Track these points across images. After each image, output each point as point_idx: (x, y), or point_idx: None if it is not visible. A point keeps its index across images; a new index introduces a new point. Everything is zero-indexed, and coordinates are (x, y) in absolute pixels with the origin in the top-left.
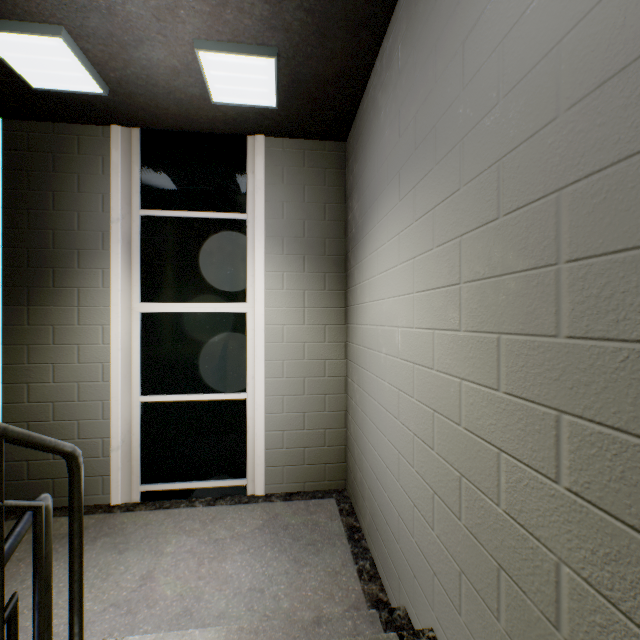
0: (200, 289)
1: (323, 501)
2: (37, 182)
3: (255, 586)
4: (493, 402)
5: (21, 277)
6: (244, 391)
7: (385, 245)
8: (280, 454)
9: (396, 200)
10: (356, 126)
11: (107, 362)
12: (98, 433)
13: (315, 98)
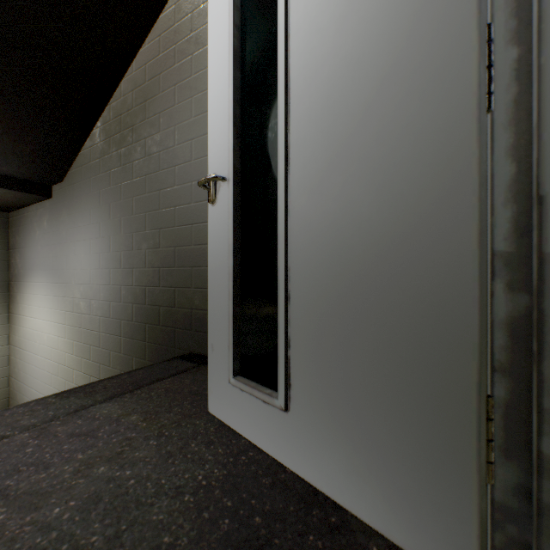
0: None
1: None
2: None
3: None
4: (73, 358)
5: None
6: None
7: (39, 295)
8: None
9: (45, 281)
10: (19, 216)
11: None
12: None
13: None
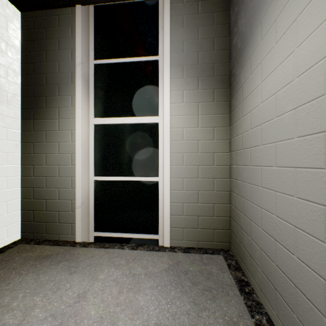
0: (129, 108)
1: (213, 256)
2: (37, 46)
3: (160, 322)
4: None
5: (30, 103)
6: (156, 176)
7: None
8: (181, 219)
9: None
10: None
11: (74, 153)
12: (69, 197)
13: None
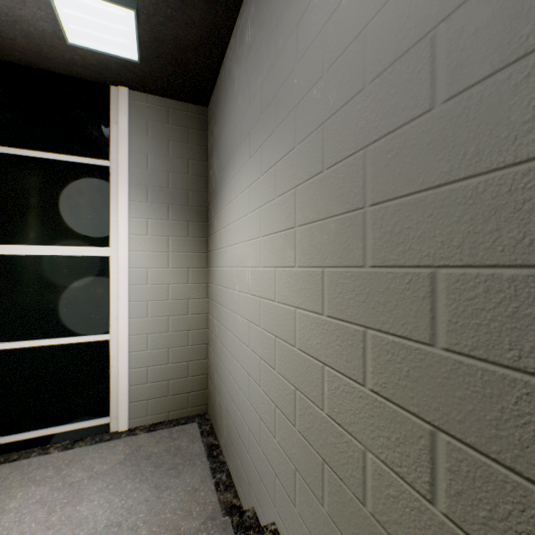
0: (57, 232)
1: (186, 426)
2: None
3: (112, 521)
4: (319, 325)
5: None
6: (107, 332)
7: (238, 197)
8: (144, 389)
9: (247, 158)
10: (216, 93)
11: None
12: None
13: (177, 60)
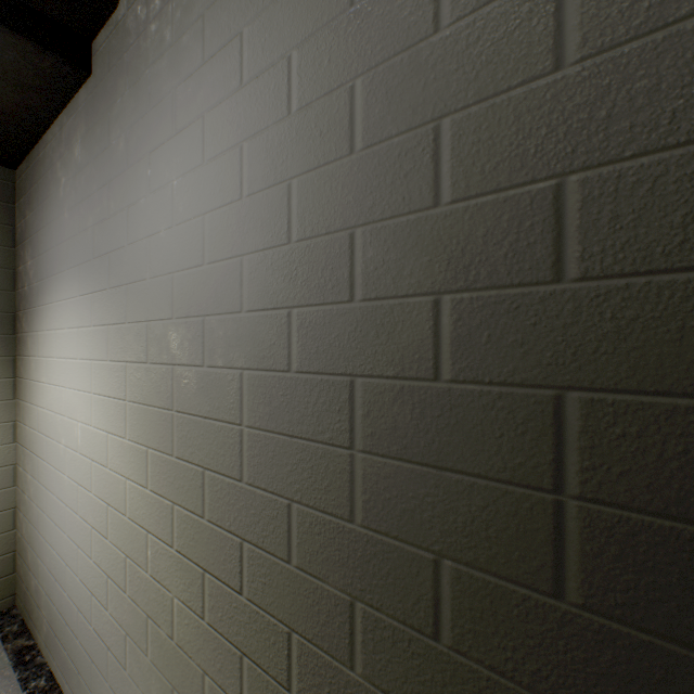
0: None
1: None
2: None
3: None
4: (145, 497)
5: None
6: None
7: (65, 331)
8: None
9: (77, 292)
10: (31, 166)
11: None
12: None
13: None
